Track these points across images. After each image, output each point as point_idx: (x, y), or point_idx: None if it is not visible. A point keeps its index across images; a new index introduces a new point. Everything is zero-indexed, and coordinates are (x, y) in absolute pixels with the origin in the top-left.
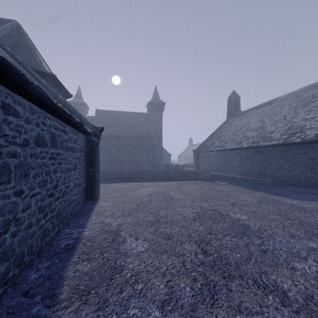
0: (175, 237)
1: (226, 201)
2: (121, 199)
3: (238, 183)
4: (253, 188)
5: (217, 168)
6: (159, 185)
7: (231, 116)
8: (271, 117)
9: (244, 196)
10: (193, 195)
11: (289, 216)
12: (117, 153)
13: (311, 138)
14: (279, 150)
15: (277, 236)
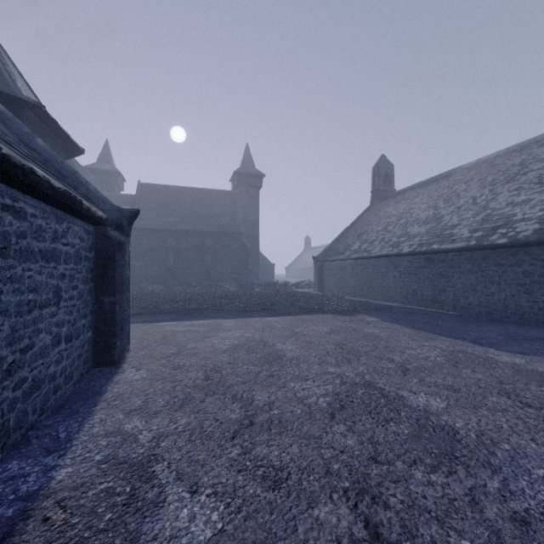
0: (293, 476)
1: (389, 362)
2: (173, 360)
3: (399, 319)
4: (428, 328)
5: (356, 289)
6: (253, 324)
7: (379, 198)
8: (449, 200)
9: (419, 347)
10: (320, 346)
11: (527, 398)
12: (176, 263)
13: (528, 238)
14: (469, 258)
15: (528, 460)
